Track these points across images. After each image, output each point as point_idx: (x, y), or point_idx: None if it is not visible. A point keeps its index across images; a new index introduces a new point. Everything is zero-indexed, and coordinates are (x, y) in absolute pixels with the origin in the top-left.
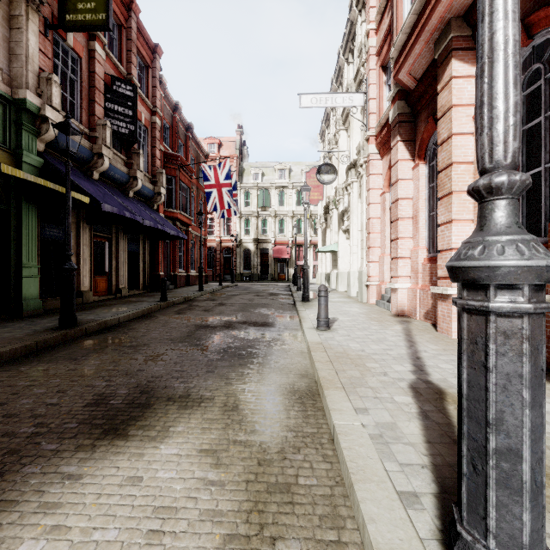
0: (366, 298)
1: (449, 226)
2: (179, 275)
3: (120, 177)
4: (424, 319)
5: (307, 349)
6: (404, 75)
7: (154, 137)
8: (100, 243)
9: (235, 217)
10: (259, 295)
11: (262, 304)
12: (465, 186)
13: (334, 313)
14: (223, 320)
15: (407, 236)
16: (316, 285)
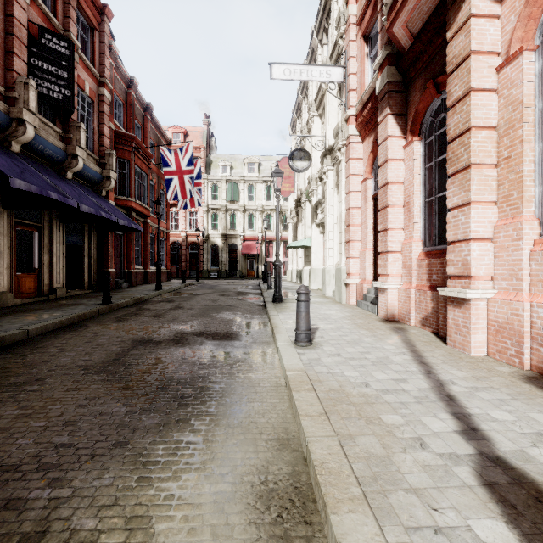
0: (345, 298)
1: (467, 209)
2: (134, 272)
3: (54, 153)
4: (420, 325)
5: (284, 378)
6: (399, 27)
7: (102, 112)
8: (28, 233)
9: (201, 211)
10: (225, 294)
11: (227, 306)
12: (487, 158)
13: (313, 318)
14: (174, 330)
15: (398, 227)
16: (287, 283)
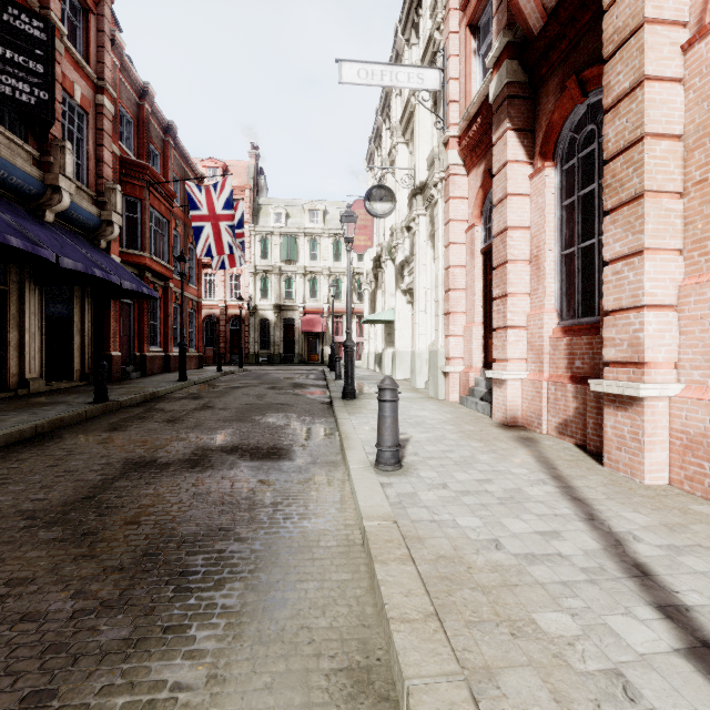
0: (443, 393)
1: (638, 261)
2: (150, 356)
3: (24, 183)
4: (557, 434)
5: (359, 529)
6: None
7: (100, 130)
8: None
9: (247, 274)
10: (277, 387)
11: (277, 405)
12: (668, 183)
13: (400, 422)
14: (194, 443)
15: (522, 291)
16: (362, 370)
